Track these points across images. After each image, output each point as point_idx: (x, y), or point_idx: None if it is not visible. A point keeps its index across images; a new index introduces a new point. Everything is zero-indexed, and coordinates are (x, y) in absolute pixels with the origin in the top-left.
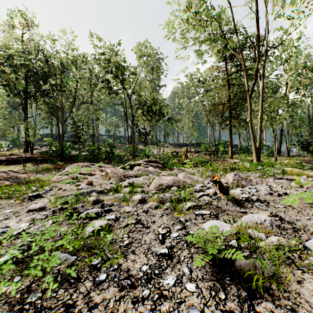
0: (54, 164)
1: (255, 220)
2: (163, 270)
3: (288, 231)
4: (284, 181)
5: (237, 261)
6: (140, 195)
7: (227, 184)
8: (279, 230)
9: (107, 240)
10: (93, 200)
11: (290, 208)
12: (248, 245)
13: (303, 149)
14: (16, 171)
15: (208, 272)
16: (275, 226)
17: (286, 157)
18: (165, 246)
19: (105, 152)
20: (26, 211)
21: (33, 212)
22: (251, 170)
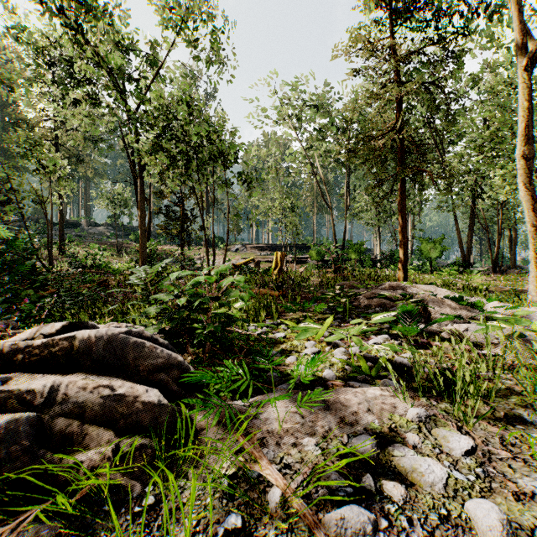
0: None
1: None
2: None
3: None
4: None
5: None
6: None
7: None
8: None
9: None
10: None
11: None
12: None
13: None
14: None
15: None
16: None
17: (493, 274)
18: None
19: None
20: None
21: None
22: None
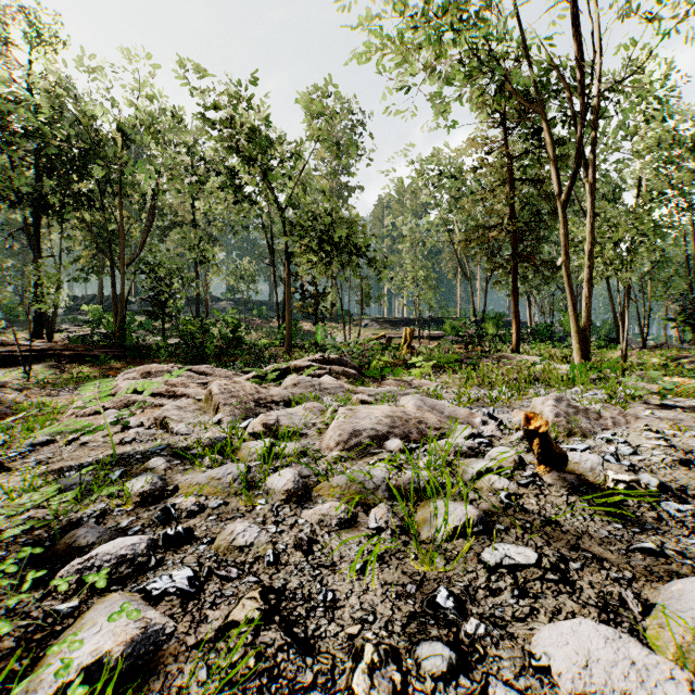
0: (100, 365)
1: None
2: None
3: None
4: (678, 414)
5: None
6: (292, 476)
7: None
8: None
9: None
10: (142, 490)
11: None
12: None
13: None
14: (2, 385)
15: None
16: None
17: (639, 349)
18: None
19: (219, 339)
20: None
21: None
22: (579, 385)
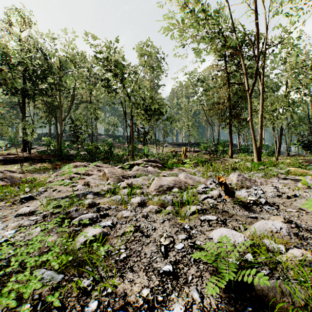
0: (52, 163)
1: (269, 228)
2: (168, 295)
3: (309, 241)
4: (289, 181)
5: (258, 283)
6: (139, 198)
7: (231, 185)
8: (299, 240)
9: (101, 255)
10: (88, 203)
11: (303, 212)
12: (266, 259)
13: (305, 149)
14: (13, 171)
15: (223, 298)
16: (293, 235)
17: (286, 156)
18: (169, 261)
19: (103, 152)
20: (14, 216)
21: (22, 216)
22: (253, 170)
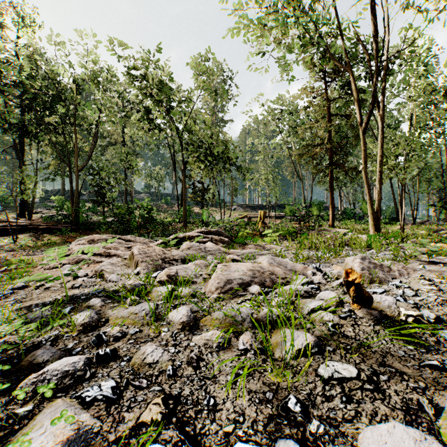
0: (62, 235)
1: None
2: None
3: None
4: (441, 267)
5: None
6: (185, 312)
7: None
8: None
9: None
10: (83, 322)
11: None
12: None
13: None
14: None
15: None
16: None
17: (411, 224)
18: None
19: (139, 218)
20: None
21: None
22: (375, 248)
